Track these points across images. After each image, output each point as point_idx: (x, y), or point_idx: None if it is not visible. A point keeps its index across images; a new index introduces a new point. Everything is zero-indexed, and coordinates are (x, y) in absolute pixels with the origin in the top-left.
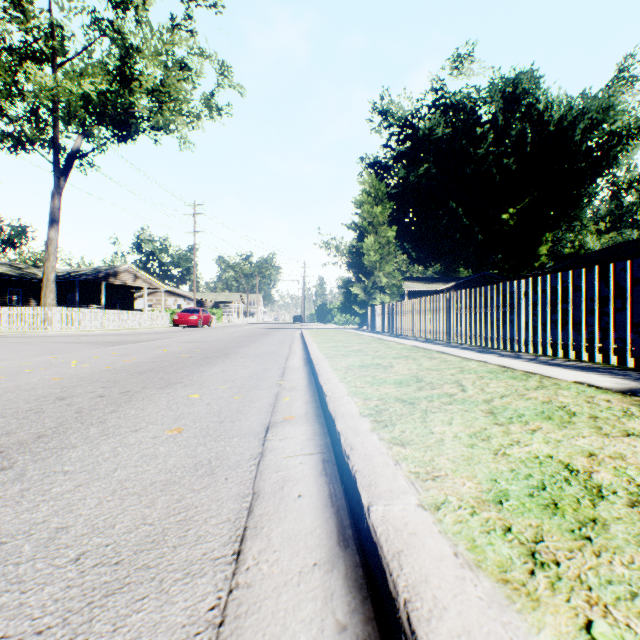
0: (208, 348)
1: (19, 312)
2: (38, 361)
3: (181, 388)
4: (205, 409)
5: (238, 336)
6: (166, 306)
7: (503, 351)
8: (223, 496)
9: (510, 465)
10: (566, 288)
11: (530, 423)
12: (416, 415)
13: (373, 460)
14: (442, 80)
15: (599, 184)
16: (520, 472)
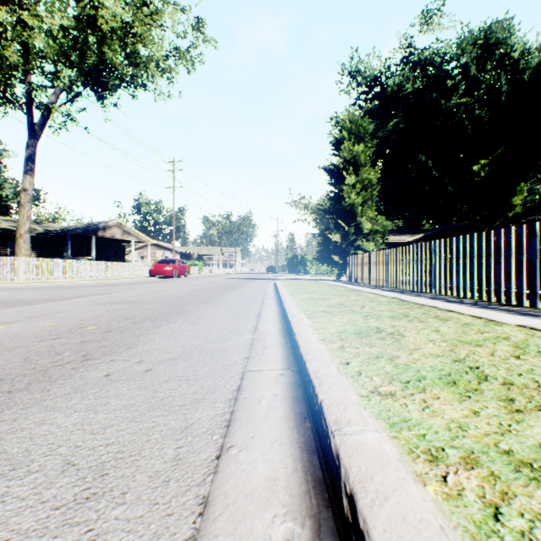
0: (103, 323)
1: None
2: None
3: None
4: None
5: (197, 290)
6: (155, 258)
7: None
8: None
9: None
10: None
11: None
12: None
13: None
14: (411, 37)
15: None
16: None
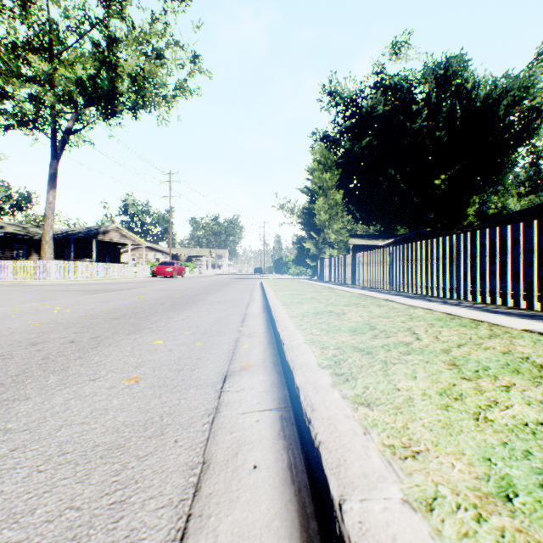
0: (179, 296)
1: (22, 264)
2: (27, 307)
3: (148, 334)
4: (166, 356)
5: (206, 285)
6: (147, 260)
7: (444, 299)
8: (169, 466)
9: (499, 436)
10: (504, 241)
11: (500, 378)
12: (376, 367)
13: (338, 426)
14: (382, 65)
15: (520, 153)
16: (515, 447)
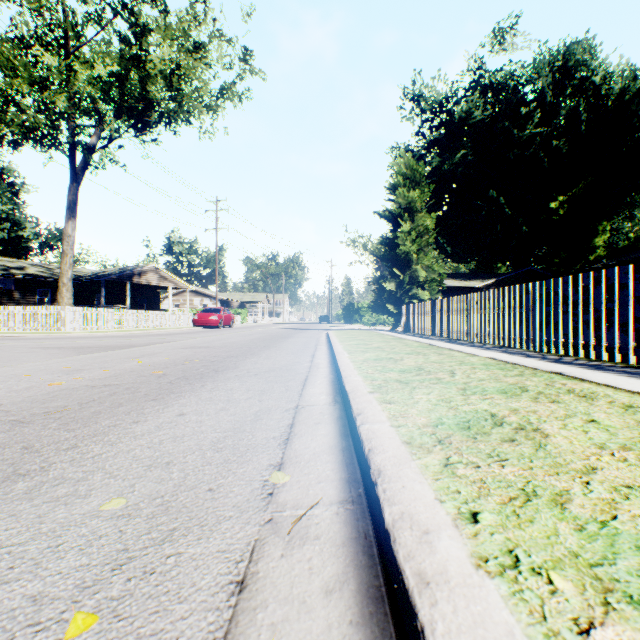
0: (202, 358)
1: (32, 312)
2: None
3: None
4: None
5: (253, 339)
6: (192, 306)
7: None
8: None
9: None
10: None
11: None
12: None
13: None
14: (481, 58)
15: None
16: None
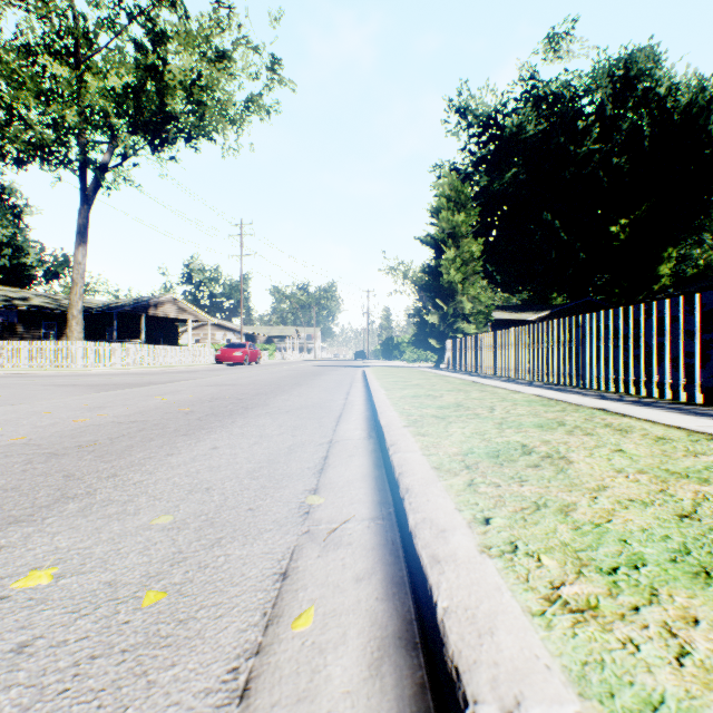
0: (229, 396)
1: (39, 347)
2: None
3: (58, 523)
4: None
5: (283, 376)
6: (214, 341)
7: None
8: None
9: None
10: None
11: None
12: None
13: None
14: (534, 67)
15: None
16: None
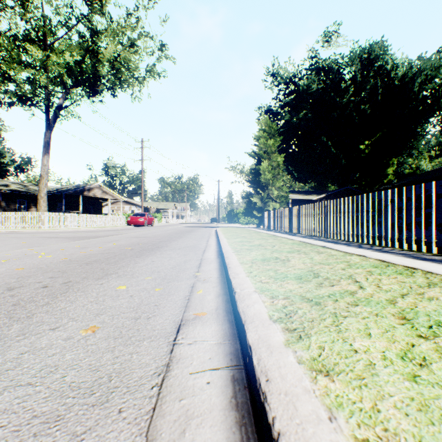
0: (146, 242)
1: (22, 216)
2: (17, 252)
3: (114, 279)
4: (127, 302)
5: (170, 233)
6: (124, 211)
7: (374, 246)
8: None
9: None
10: (429, 196)
11: None
12: (328, 321)
13: (298, 407)
14: (316, 50)
15: (432, 122)
16: None
